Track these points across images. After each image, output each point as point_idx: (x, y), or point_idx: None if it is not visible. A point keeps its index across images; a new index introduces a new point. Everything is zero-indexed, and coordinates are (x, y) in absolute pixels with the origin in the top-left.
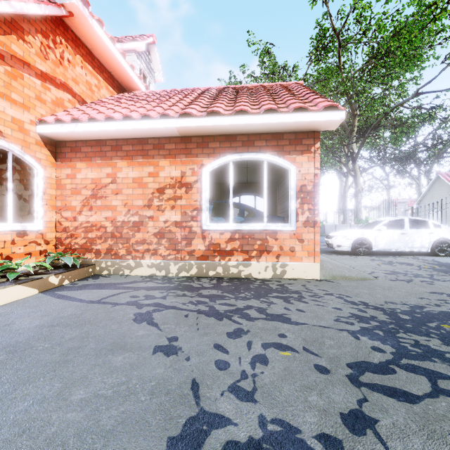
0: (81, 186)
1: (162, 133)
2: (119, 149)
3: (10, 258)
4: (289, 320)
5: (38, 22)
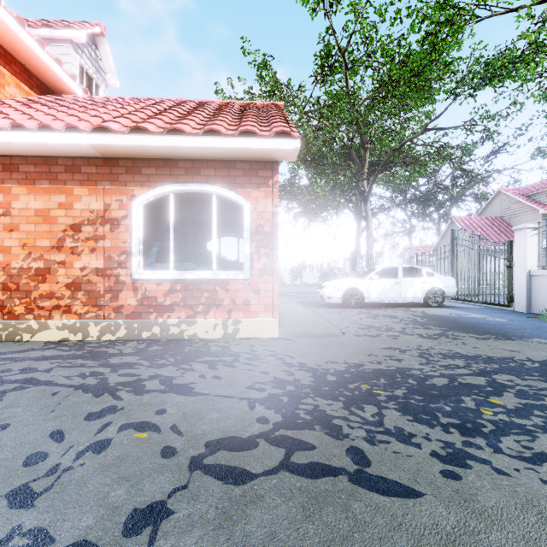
0: None
1: (74, 151)
2: (14, 169)
3: None
4: (190, 390)
5: None
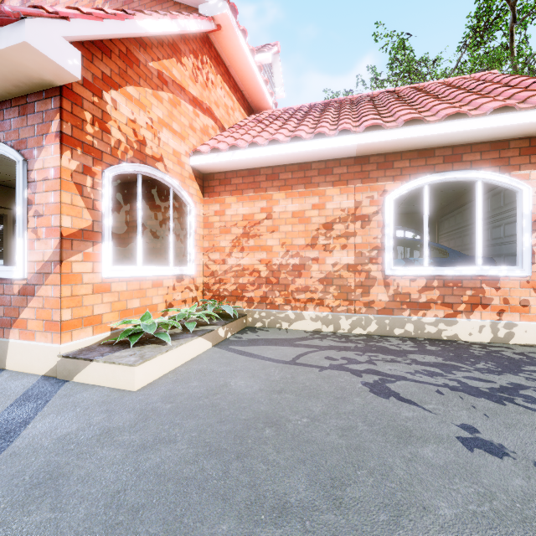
0: (231, 224)
1: (333, 154)
2: (275, 178)
3: (172, 305)
4: None
5: (190, 42)
